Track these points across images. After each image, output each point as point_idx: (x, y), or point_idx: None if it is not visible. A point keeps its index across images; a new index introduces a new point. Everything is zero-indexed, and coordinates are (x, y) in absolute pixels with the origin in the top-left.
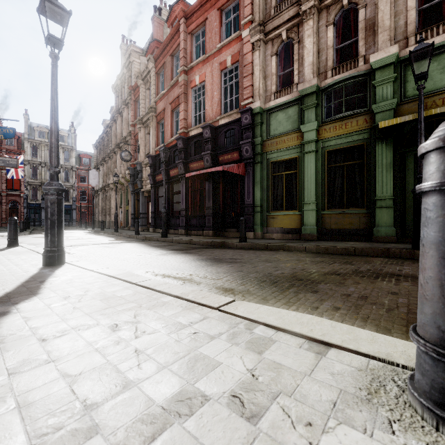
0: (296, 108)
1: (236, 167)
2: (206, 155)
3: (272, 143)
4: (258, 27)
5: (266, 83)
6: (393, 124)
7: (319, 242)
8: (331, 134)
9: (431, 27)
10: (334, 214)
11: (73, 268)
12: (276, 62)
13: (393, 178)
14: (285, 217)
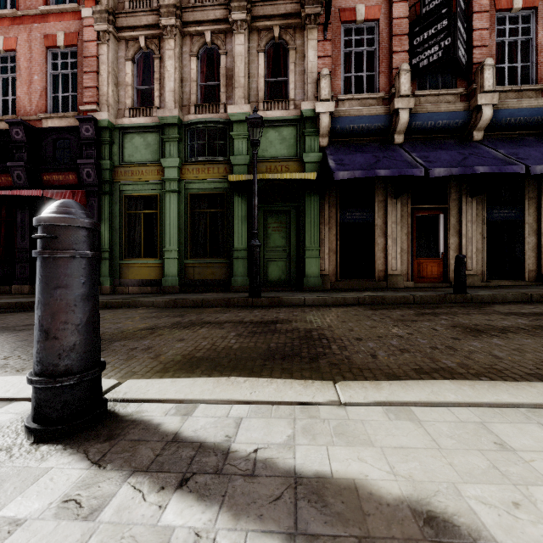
0: (157, 136)
1: (69, 194)
2: (17, 168)
3: (126, 172)
4: (105, 14)
5: (119, 93)
6: (248, 179)
7: (178, 295)
8: (194, 176)
9: (274, 100)
10: (197, 264)
11: None
12: (132, 71)
13: (248, 230)
14: (143, 267)
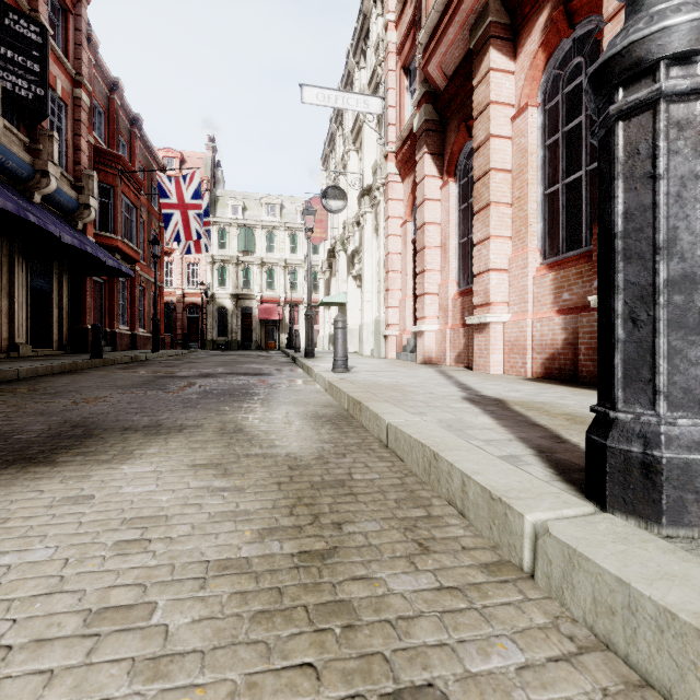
0: None
1: None
2: None
3: None
4: None
5: None
6: None
7: None
8: None
9: None
10: None
11: (491, 448)
12: None
13: None
14: None
